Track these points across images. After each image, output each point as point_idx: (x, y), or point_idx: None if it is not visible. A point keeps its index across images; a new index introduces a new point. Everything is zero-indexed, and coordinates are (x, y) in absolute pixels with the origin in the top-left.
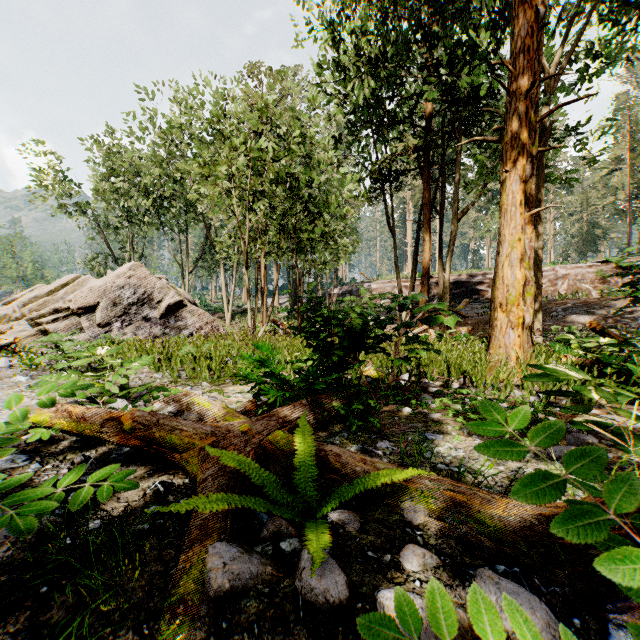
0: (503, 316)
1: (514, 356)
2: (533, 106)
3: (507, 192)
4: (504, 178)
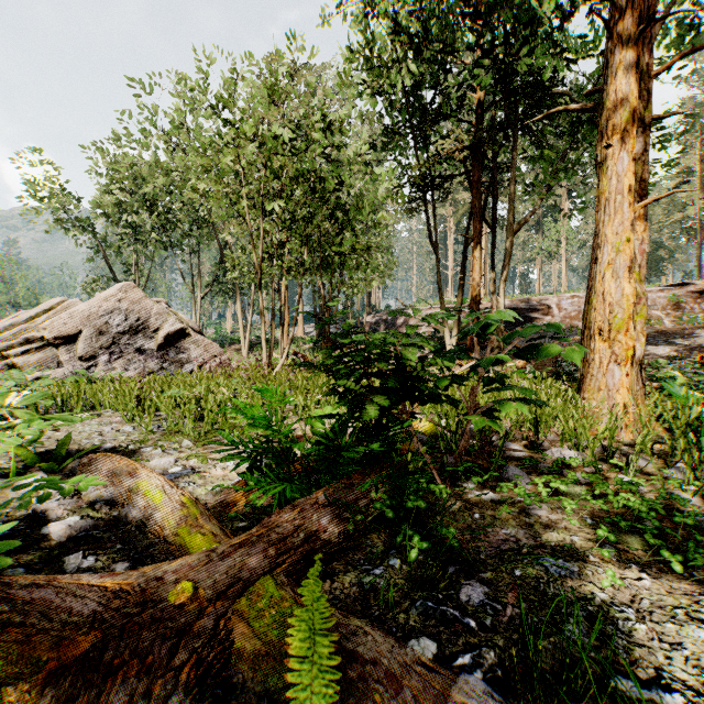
0: (604, 347)
1: (620, 402)
2: (645, 56)
3: (609, 175)
4: (604, 157)
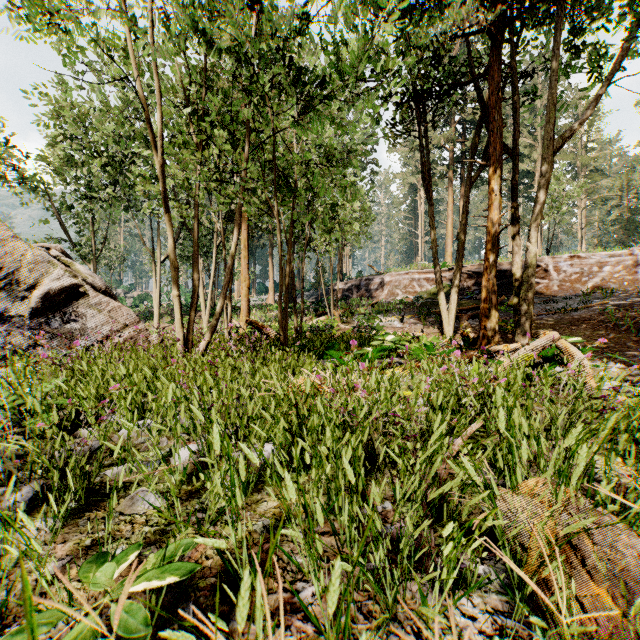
0: None
1: None
2: None
3: None
4: None
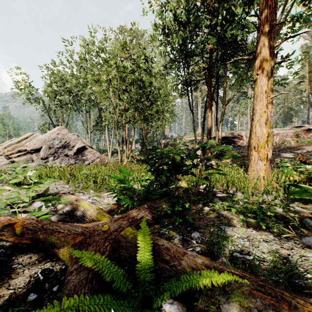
0: (256, 154)
1: (262, 176)
2: (272, 39)
3: (258, 86)
4: (256, 78)
